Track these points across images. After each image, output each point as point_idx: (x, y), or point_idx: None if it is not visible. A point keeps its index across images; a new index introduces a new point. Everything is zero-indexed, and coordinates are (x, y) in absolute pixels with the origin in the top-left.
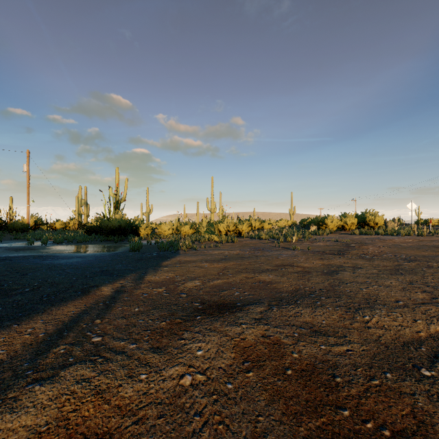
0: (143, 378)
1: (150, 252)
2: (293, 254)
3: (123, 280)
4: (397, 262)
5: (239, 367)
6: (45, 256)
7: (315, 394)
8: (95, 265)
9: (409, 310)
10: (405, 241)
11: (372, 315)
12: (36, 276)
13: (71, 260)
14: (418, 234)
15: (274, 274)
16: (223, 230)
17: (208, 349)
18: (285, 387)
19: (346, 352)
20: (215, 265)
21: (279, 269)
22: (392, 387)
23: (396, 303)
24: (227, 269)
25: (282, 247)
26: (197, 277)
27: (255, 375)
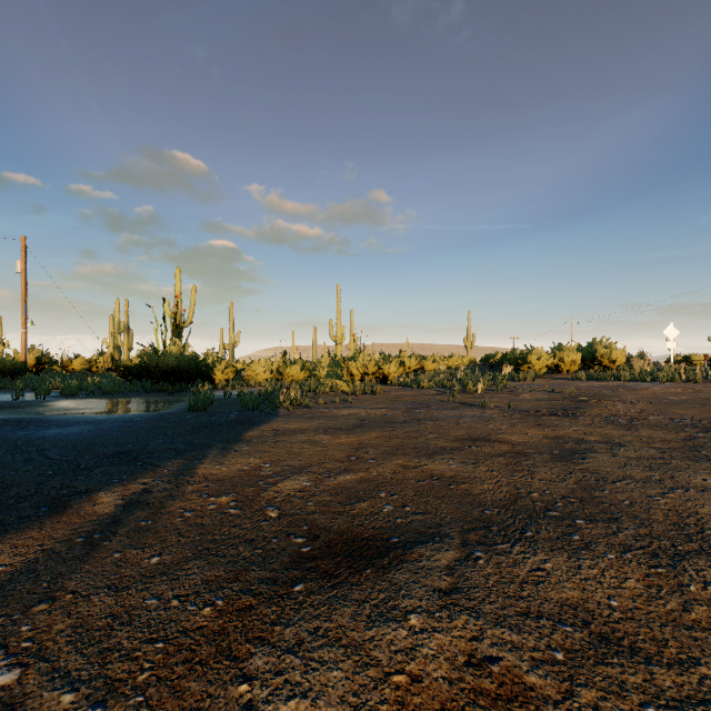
0: None
1: (225, 413)
2: (485, 417)
3: (151, 475)
4: (683, 432)
5: None
6: (27, 420)
7: None
8: (110, 439)
9: None
10: (670, 391)
11: None
12: None
13: (69, 430)
14: (687, 379)
15: (459, 458)
16: (356, 373)
17: None
18: None
19: None
20: (341, 438)
21: (465, 447)
22: None
23: None
24: (365, 447)
25: (460, 402)
26: (306, 466)
27: None
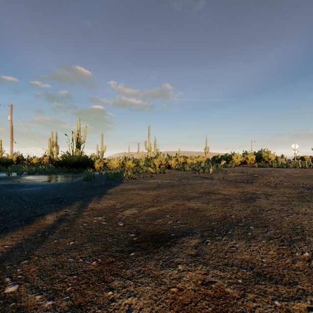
0: None
1: (100, 181)
2: (213, 183)
3: (68, 208)
4: (298, 189)
5: None
6: (14, 184)
7: None
8: (50, 192)
9: None
10: (294, 172)
11: (311, 251)
12: None
13: (32, 189)
14: (302, 166)
15: (201, 201)
16: (157, 164)
17: (140, 309)
18: None
19: None
20: (150, 192)
21: (204, 196)
22: None
23: None
24: (160, 196)
25: (202, 177)
26: (135, 204)
27: None
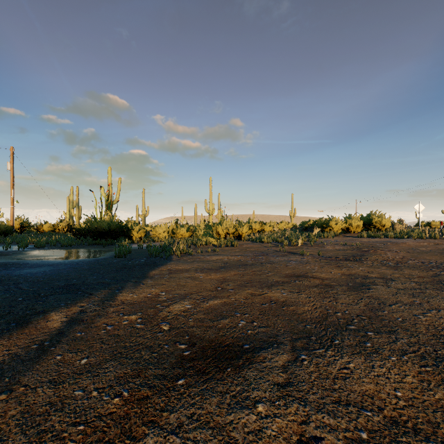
0: None
1: (138, 258)
2: (304, 261)
3: (87, 300)
4: (431, 271)
5: None
6: (11, 263)
7: None
8: (63, 276)
9: None
10: (420, 244)
11: None
12: None
13: (36, 270)
14: (430, 237)
15: (288, 289)
16: (222, 233)
17: None
18: None
19: None
20: (212, 275)
21: (292, 281)
22: None
23: None
24: (227, 281)
25: (287, 251)
26: (189, 294)
27: None
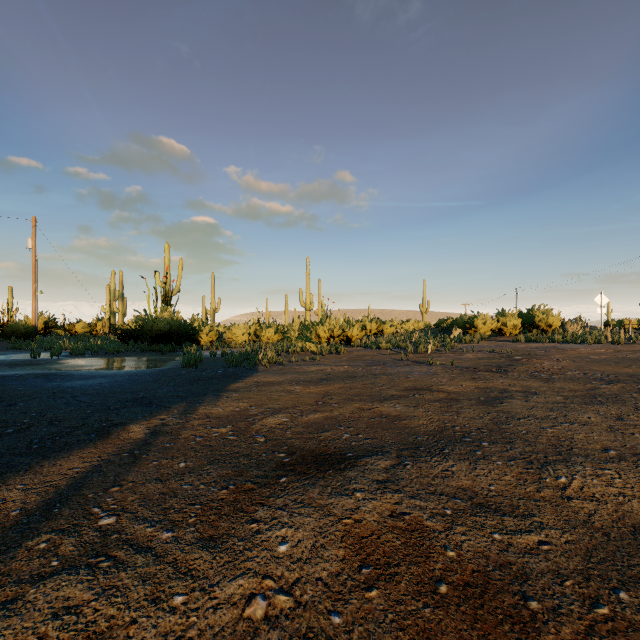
0: (178, 605)
1: (213, 369)
2: (431, 372)
3: (166, 413)
4: (590, 384)
5: (352, 578)
6: (52, 374)
7: (495, 639)
8: (125, 389)
9: (629, 465)
10: (594, 351)
11: (571, 476)
12: (30, 407)
13: (90, 382)
14: (612, 341)
15: (404, 403)
16: (323, 336)
17: (299, 541)
18: (439, 622)
19: (538, 547)
20: (311, 388)
21: (410, 395)
22: (635, 623)
23: (605, 453)
24: (330, 395)
25: (412, 360)
26: (284, 408)
27: (382, 596)
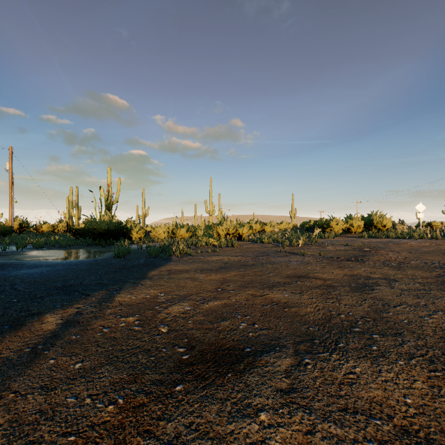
0: None
1: (137, 259)
2: (305, 261)
3: (83, 301)
4: (435, 271)
5: None
6: (8, 264)
7: None
8: (60, 277)
9: None
10: (421, 244)
11: None
12: None
13: (34, 271)
14: (432, 237)
15: (289, 289)
16: (222, 233)
17: None
18: None
19: None
20: (212, 276)
21: (293, 282)
22: None
23: None
24: (227, 282)
25: (288, 252)
26: (188, 295)
27: None
